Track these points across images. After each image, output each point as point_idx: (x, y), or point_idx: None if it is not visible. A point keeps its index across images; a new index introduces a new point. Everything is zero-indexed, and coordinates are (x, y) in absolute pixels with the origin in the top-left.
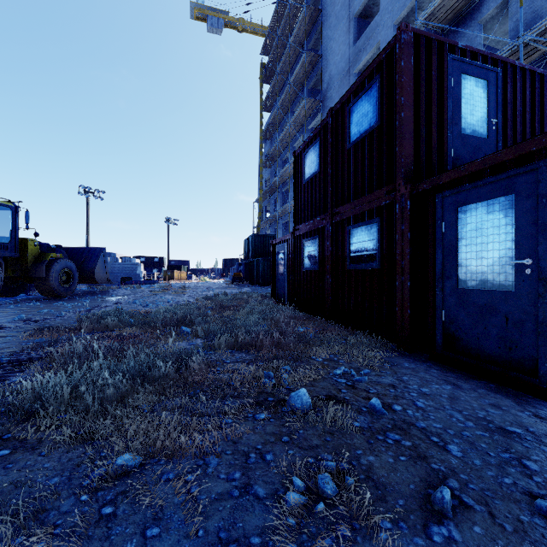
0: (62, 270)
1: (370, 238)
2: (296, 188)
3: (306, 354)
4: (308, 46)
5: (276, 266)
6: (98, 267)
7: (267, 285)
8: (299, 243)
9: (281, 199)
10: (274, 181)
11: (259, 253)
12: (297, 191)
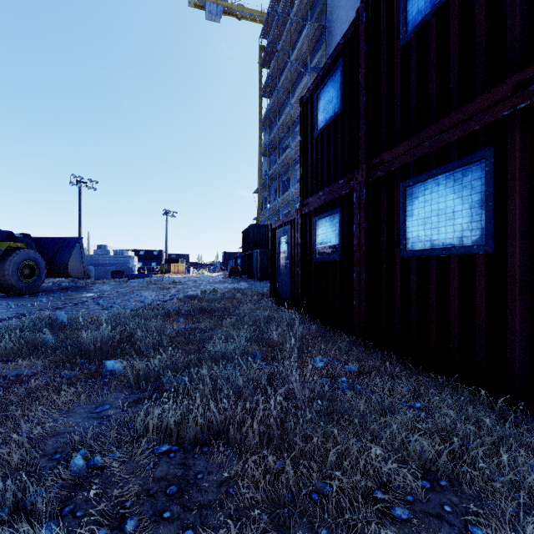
0: (23, 262)
1: (461, 195)
2: (303, 148)
3: (358, 483)
4: (311, 20)
5: (276, 256)
6: (73, 260)
7: (266, 280)
8: (308, 222)
9: (282, 188)
10: (274, 169)
11: (258, 245)
12: (304, 151)
